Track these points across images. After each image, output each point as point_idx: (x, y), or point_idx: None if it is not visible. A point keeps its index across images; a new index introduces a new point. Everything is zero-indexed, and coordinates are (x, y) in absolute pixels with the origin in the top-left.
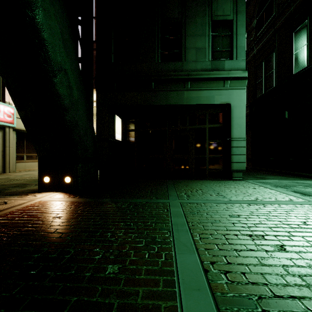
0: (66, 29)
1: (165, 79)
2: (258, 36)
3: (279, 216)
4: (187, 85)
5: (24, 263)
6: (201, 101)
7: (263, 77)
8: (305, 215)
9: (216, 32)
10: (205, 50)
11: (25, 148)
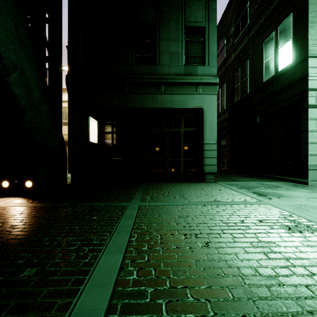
0: (23, 27)
1: (139, 81)
2: (235, 44)
3: (224, 216)
4: (161, 88)
5: None
6: (174, 105)
7: (239, 83)
8: (248, 214)
9: (190, 38)
10: (179, 55)
11: None
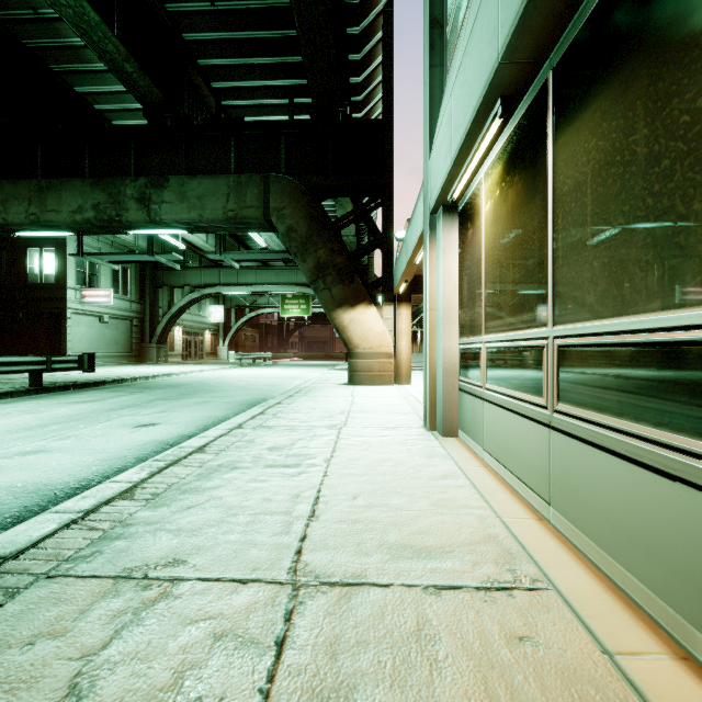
0: None
1: None
2: None
3: None
4: None
5: None
6: None
7: None
8: None
9: None
10: None
11: None
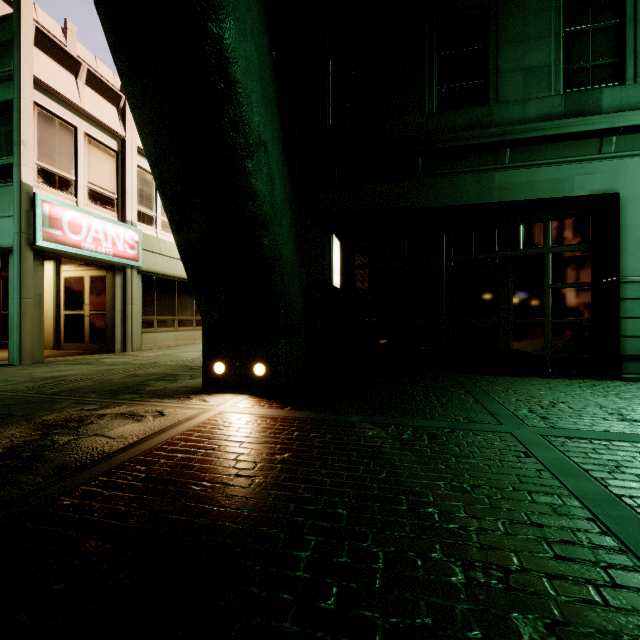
0: (266, 58)
1: (447, 148)
2: None
3: None
4: (502, 156)
5: (290, 575)
6: (537, 192)
7: None
8: None
9: (577, 24)
10: (548, 71)
11: (156, 307)
